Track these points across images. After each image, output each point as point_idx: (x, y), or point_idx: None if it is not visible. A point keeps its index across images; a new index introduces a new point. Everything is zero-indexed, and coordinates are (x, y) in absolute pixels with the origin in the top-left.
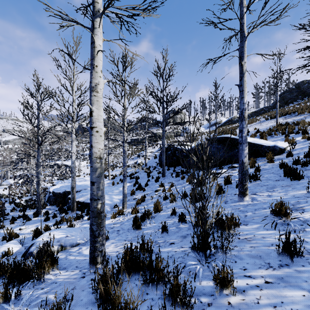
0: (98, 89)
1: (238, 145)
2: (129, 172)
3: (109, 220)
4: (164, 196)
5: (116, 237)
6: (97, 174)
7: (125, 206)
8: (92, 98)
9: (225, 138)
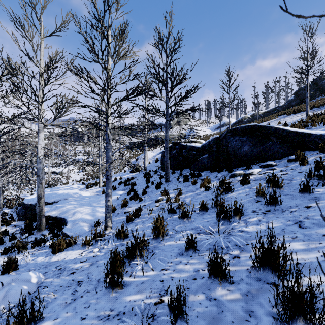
0: None
1: (272, 136)
2: (124, 178)
3: (78, 250)
4: (170, 210)
5: (65, 309)
6: None
7: (109, 224)
8: None
9: (253, 126)
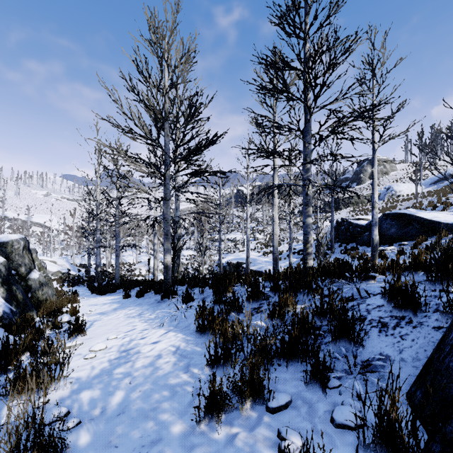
0: (276, 204)
1: (414, 222)
2: (297, 249)
3: None
4: None
5: None
6: (275, 242)
7: None
8: (273, 208)
9: (400, 214)
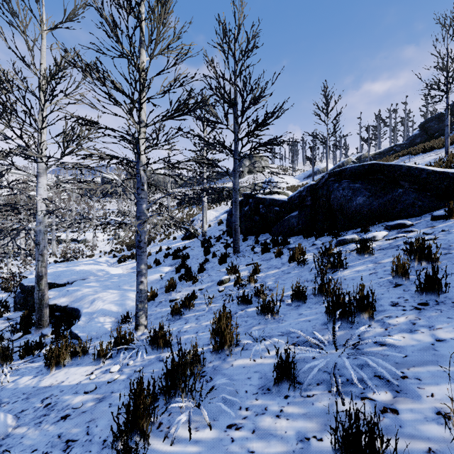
0: None
1: (403, 179)
2: (173, 248)
3: (88, 365)
4: (242, 298)
5: None
6: None
7: (142, 321)
8: None
9: (372, 166)
